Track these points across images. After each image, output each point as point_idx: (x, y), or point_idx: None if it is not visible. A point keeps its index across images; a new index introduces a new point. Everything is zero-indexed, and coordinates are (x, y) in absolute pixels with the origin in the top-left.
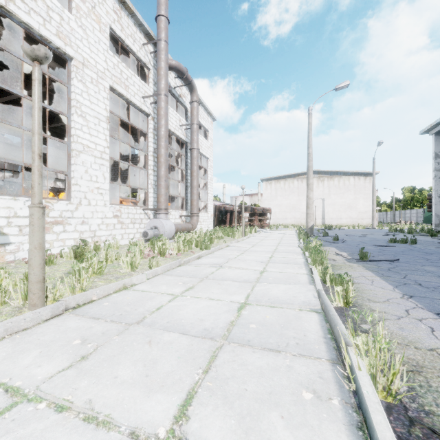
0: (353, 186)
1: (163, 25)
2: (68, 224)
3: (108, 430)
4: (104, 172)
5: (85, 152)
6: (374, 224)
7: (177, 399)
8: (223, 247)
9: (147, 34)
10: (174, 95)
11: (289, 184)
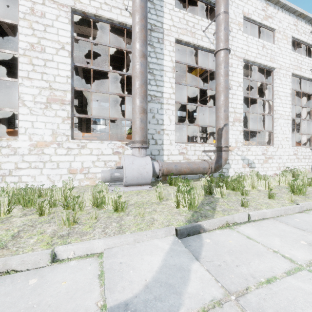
0: None
1: None
2: (273, 159)
3: None
4: (288, 128)
5: (280, 118)
6: None
7: None
8: None
9: None
10: None
11: None
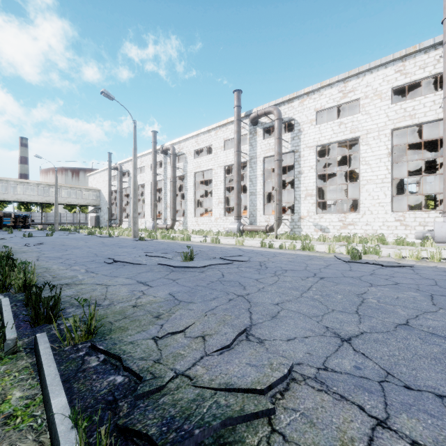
0: None
1: (445, 26)
2: (356, 225)
3: None
4: (385, 191)
5: (368, 184)
6: None
7: None
8: (411, 249)
9: None
10: None
11: None
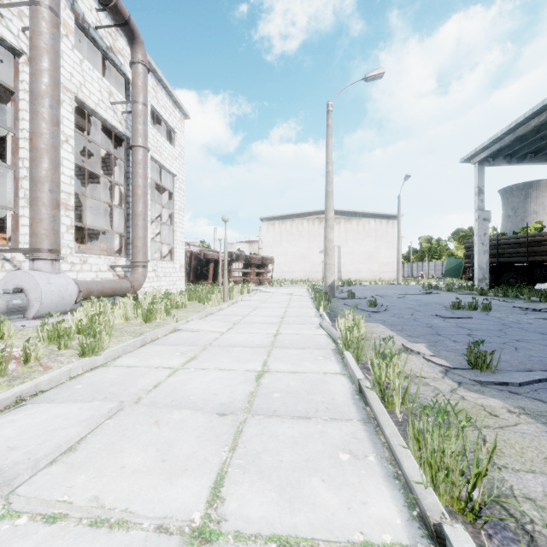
0: (373, 231)
1: None
2: None
3: None
4: None
5: None
6: (399, 279)
7: None
8: (162, 334)
9: None
10: (96, 42)
11: (297, 226)
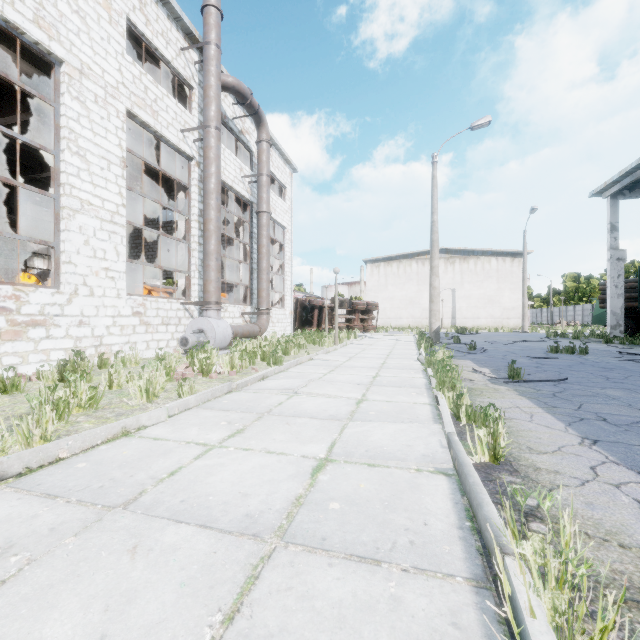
0: (495, 271)
1: (214, 20)
2: (55, 326)
3: None
4: (116, 245)
5: (85, 212)
6: (525, 326)
7: None
8: (304, 360)
9: (188, 34)
10: (232, 130)
11: (404, 268)
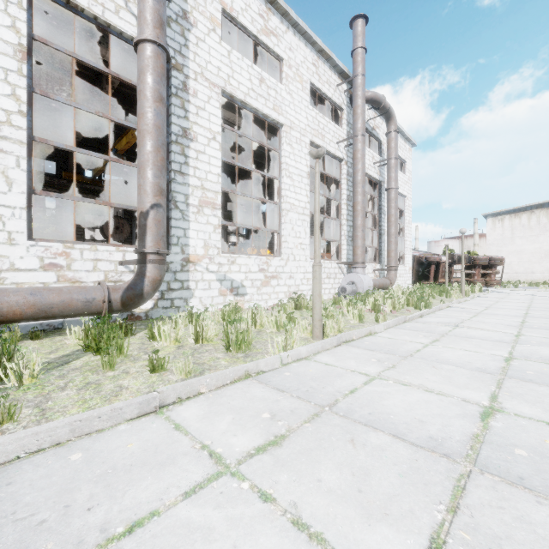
0: None
1: (360, 57)
2: (280, 278)
3: (446, 396)
4: (305, 228)
5: (292, 211)
6: None
7: (484, 394)
8: (443, 307)
9: (341, 73)
10: (366, 129)
11: (537, 218)
